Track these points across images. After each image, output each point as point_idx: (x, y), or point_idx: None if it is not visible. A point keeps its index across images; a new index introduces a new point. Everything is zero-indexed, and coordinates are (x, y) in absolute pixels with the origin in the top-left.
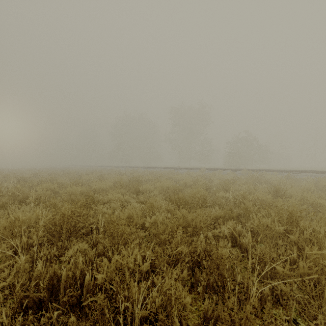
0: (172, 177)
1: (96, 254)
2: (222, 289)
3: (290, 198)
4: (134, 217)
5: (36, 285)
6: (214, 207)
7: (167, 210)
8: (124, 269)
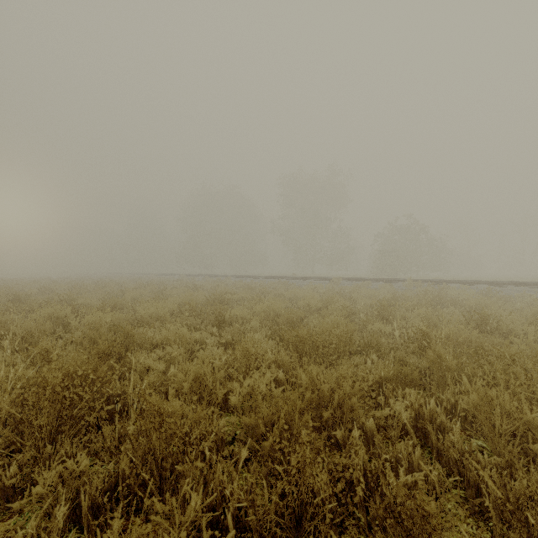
0: (285, 294)
1: (111, 482)
2: None
3: (508, 335)
4: (207, 382)
5: None
6: (365, 352)
7: (277, 362)
8: None
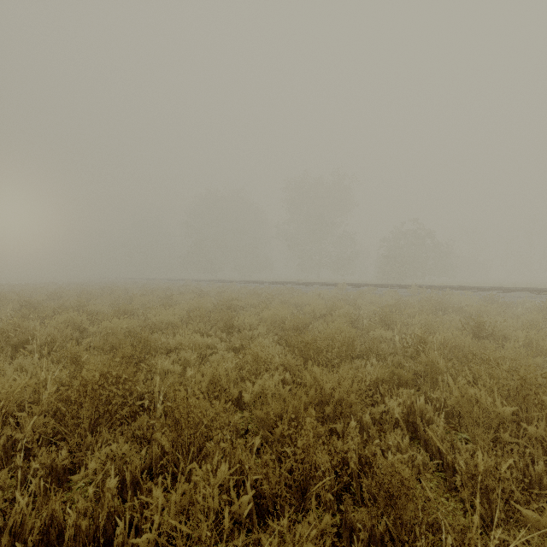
0: (291, 300)
1: (146, 463)
2: (403, 546)
3: (502, 340)
4: (222, 382)
5: (14, 545)
6: (367, 356)
7: (284, 365)
8: (198, 513)
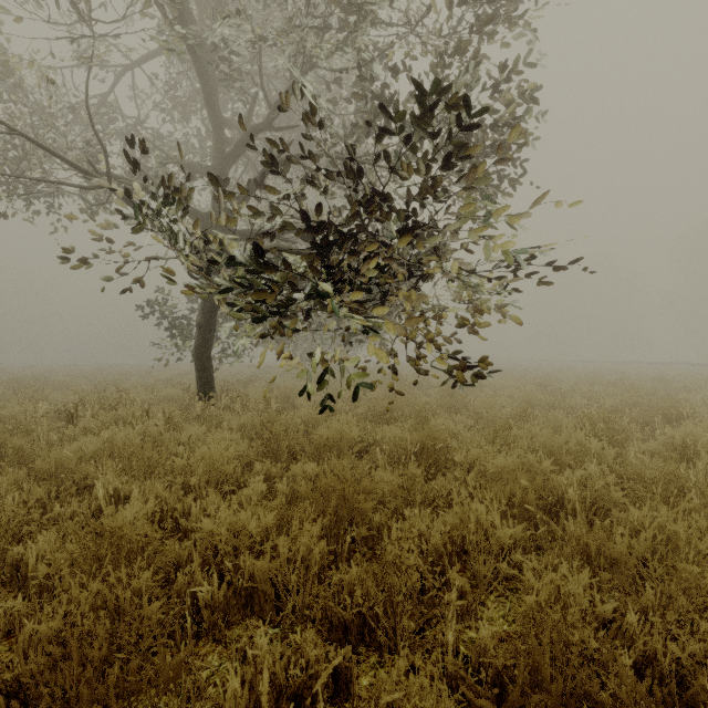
0: (664, 372)
1: None
2: None
3: None
4: None
5: None
6: None
7: None
8: None
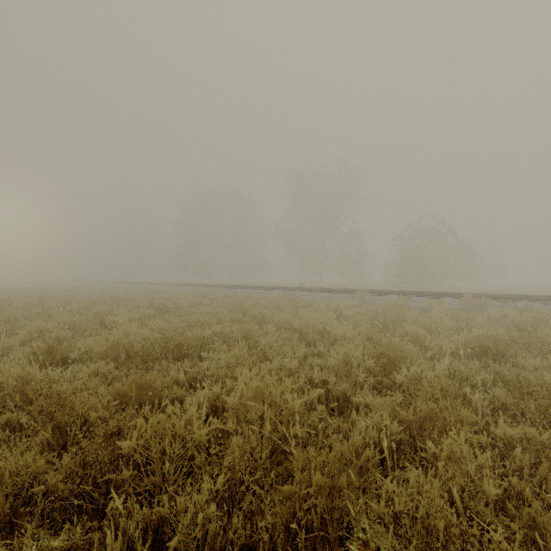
0: (295, 324)
1: None
2: None
3: None
4: None
5: None
6: None
7: None
8: None
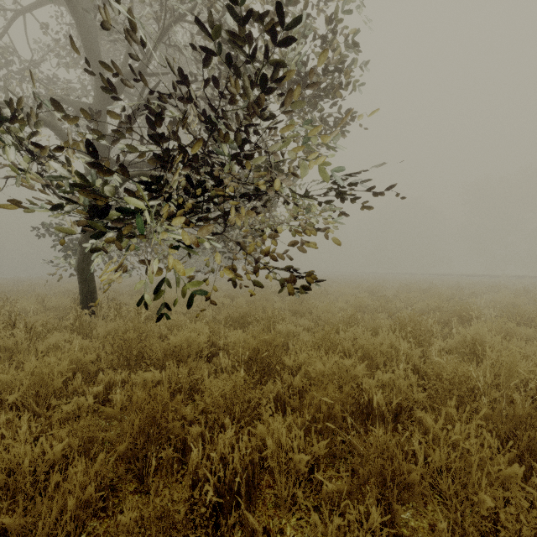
0: (459, 281)
1: None
2: None
3: None
4: None
5: None
6: None
7: None
8: None
